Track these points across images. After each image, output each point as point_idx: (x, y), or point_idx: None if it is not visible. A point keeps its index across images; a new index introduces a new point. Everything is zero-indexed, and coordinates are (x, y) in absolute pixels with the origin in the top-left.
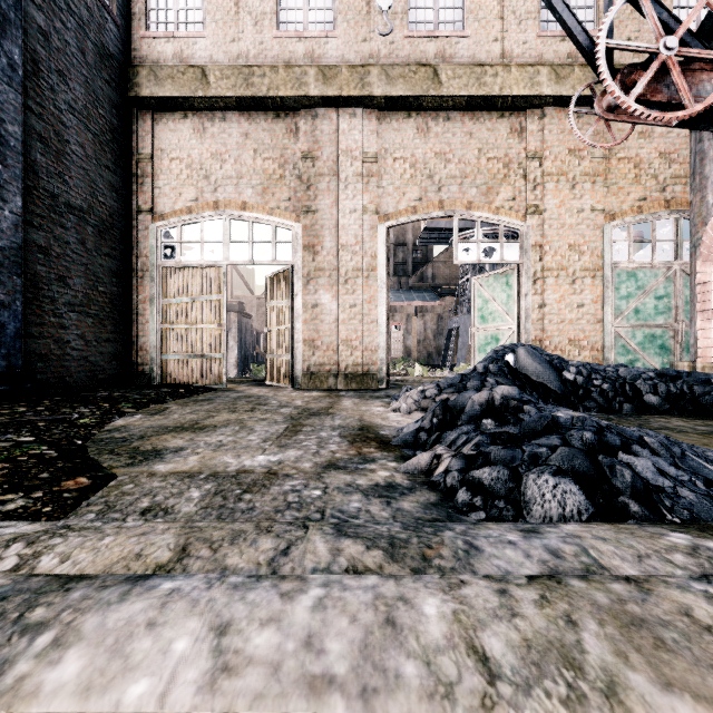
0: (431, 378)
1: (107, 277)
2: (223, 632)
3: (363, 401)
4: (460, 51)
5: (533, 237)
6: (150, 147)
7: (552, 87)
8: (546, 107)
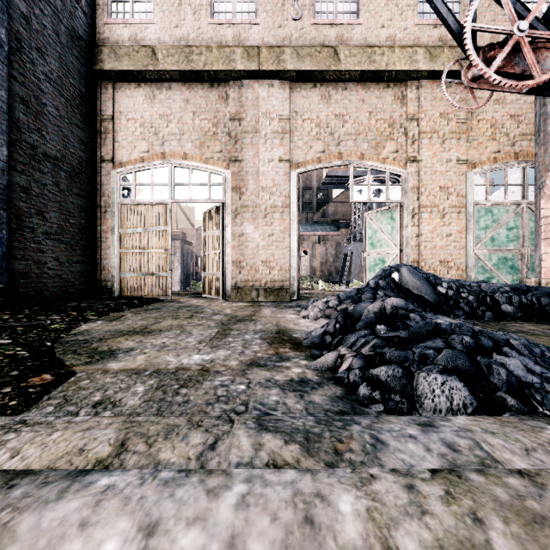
0: (332, 291)
1: (77, 212)
2: (151, 532)
3: (279, 310)
4: (355, 36)
5: (411, 181)
6: (111, 110)
7: (426, 64)
8: (422, 79)
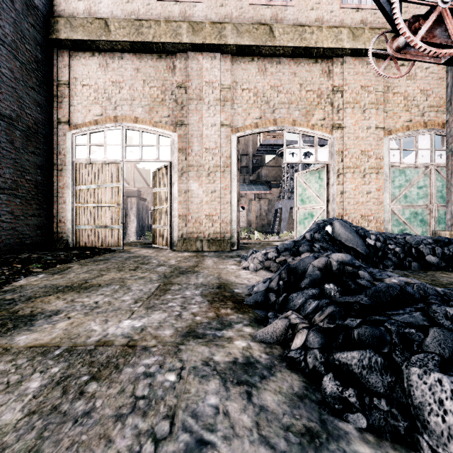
0: (267, 241)
1: (32, 169)
2: None
3: (221, 260)
4: (288, 16)
5: (337, 145)
6: (67, 76)
7: (350, 42)
8: (346, 56)
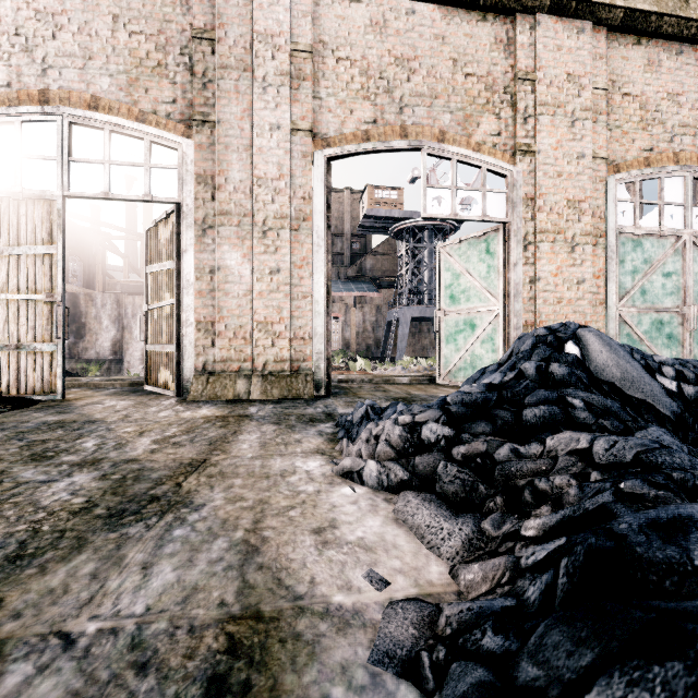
0: (385, 376)
1: None
2: None
3: (282, 434)
4: None
5: (523, 187)
6: None
7: None
8: (540, 13)
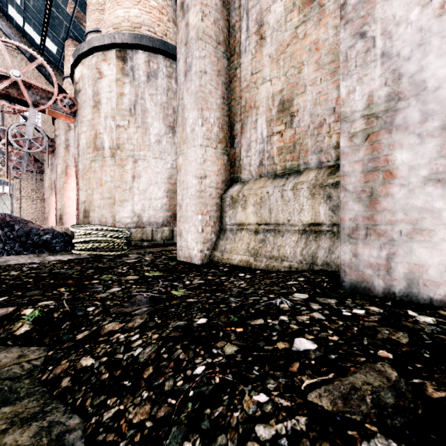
0: None
1: None
2: None
3: None
4: None
5: (17, 186)
6: None
7: None
8: None
